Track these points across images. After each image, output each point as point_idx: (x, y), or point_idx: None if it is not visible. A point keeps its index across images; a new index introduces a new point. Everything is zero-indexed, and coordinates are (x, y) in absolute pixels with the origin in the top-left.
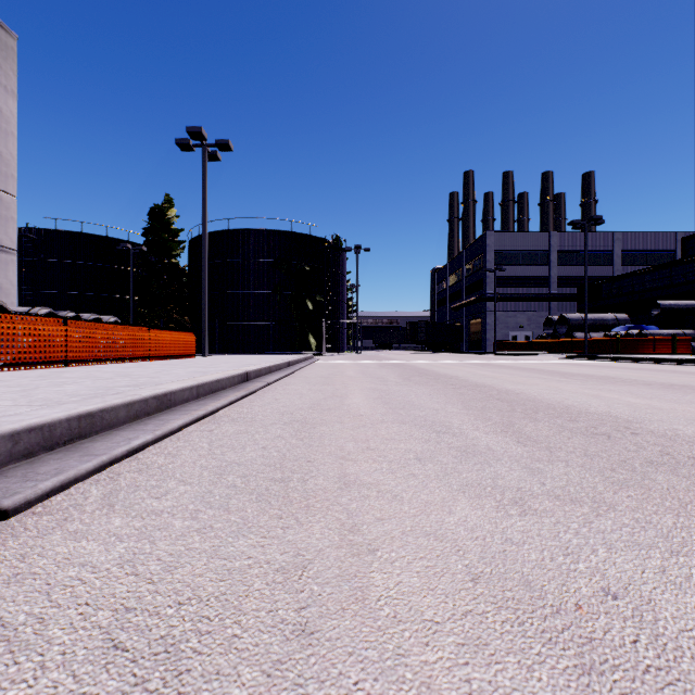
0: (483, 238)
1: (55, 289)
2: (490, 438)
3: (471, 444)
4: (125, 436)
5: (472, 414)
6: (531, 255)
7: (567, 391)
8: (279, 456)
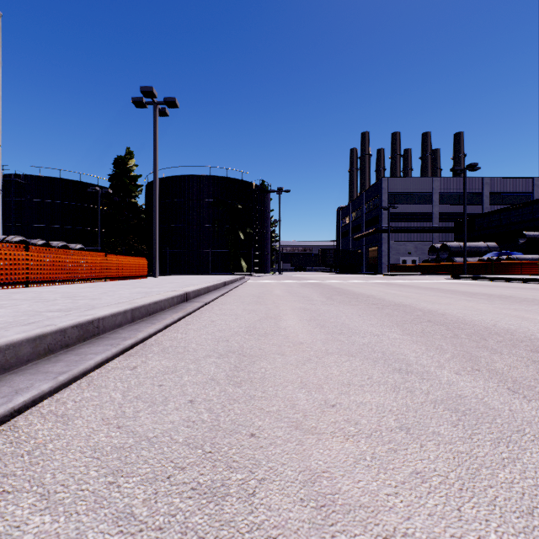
0: (379, 182)
1: (39, 223)
2: (469, 382)
3: (456, 395)
4: (15, 384)
5: (419, 341)
6: (417, 196)
7: (487, 311)
8: (210, 422)
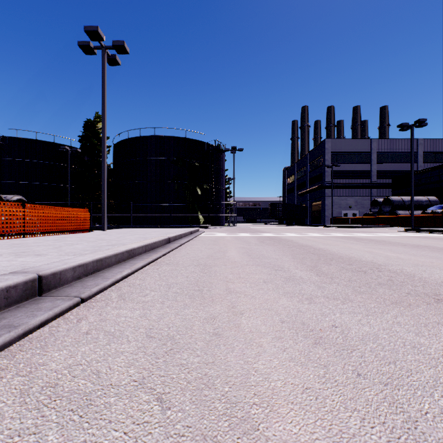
0: (323, 144)
1: (17, 180)
2: None
3: None
4: None
5: None
6: (357, 156)
7: None
8: None
